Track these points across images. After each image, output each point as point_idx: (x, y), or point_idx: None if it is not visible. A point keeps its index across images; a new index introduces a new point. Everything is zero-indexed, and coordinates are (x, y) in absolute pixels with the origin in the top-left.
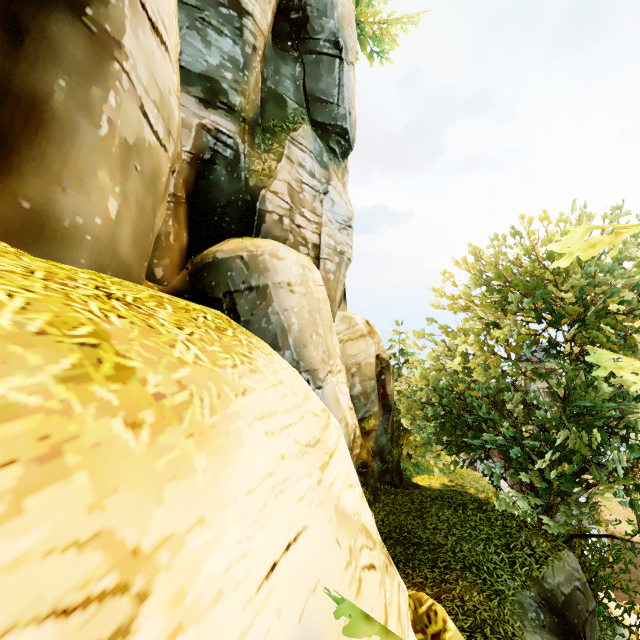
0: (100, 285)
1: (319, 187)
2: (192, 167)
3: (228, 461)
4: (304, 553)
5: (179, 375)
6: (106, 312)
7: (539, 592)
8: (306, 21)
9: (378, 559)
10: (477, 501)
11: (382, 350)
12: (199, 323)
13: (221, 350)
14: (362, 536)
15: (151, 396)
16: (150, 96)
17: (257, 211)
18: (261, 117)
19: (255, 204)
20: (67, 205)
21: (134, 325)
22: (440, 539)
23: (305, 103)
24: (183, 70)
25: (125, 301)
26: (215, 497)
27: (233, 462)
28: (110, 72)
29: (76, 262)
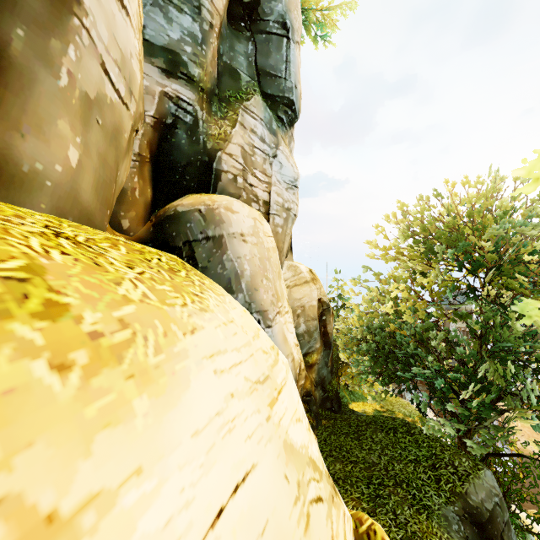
0: (52, 225)
1: (269, 151)
2: (155, 130)
3: (173, 402)
4: (252, 493)
5: (122, 313)
6: (48, 248)
7: (462, 506)
8: (257, 4)
9: (325, 490)
10: (406, 425)
11: (323, 294)
12: (152, 264)
13: (171, 289)
14: (309, 469)
15: (86, 335)
16: (111, 55)
17: (214, 170)
18: (218, 88)
19: (212, 164)
20: (26, 151)
21: (78, 262)
22: (374, 459)
23: (256, 77)
24: (147, 43)
25: (75, 240)
26: (156, 443)
27: (178, 403)
28: (70, 26)
29: (36, 206)
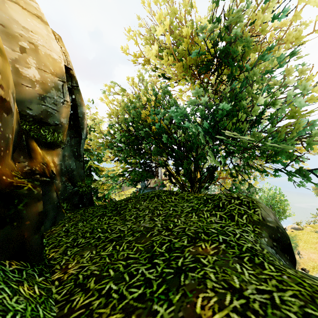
0: None
1: None
2: None
3: None
4: None
5: None
6: None
7: (267, 235)
8: None
9: None
10: (167, 190)
11: (71, 66)
12: None
13: None
14: None
15: None
16: None
17: None
18: None
19: None
20: None
21: None
22: (146, 224)
23: None
24: None
25: None
26: None
27: None
28: None
29: None
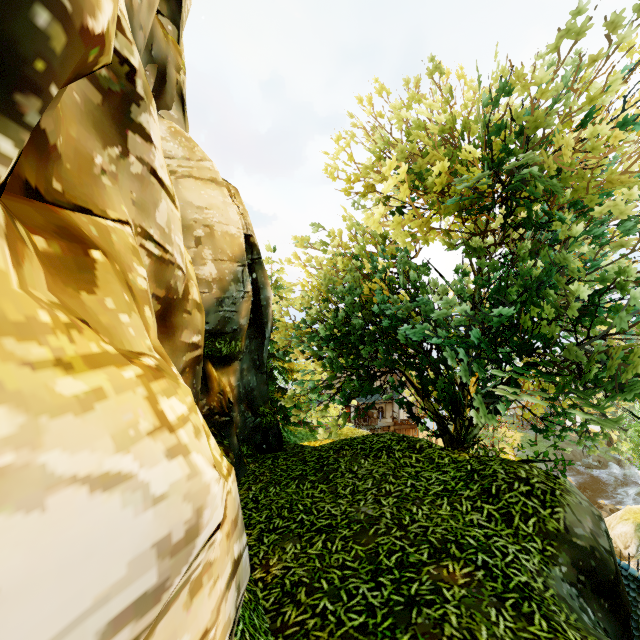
0: None
1: None
2: None
3: None
4: None
5: None
6: None
7: (569, 560)
8: None
9: None
10: (404, 439)
11: (251, 230)
12: None
13: None
14: None
15: None
16: None
17: None
18: None
19: None
20: None
21: None
22: (368, 510)
23: None
24: None
25: None
26: None
27: None
28: None
29: None
